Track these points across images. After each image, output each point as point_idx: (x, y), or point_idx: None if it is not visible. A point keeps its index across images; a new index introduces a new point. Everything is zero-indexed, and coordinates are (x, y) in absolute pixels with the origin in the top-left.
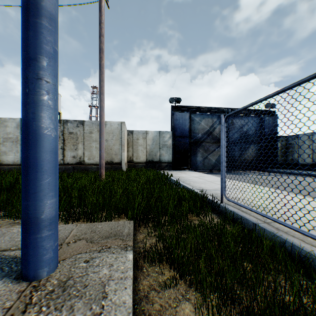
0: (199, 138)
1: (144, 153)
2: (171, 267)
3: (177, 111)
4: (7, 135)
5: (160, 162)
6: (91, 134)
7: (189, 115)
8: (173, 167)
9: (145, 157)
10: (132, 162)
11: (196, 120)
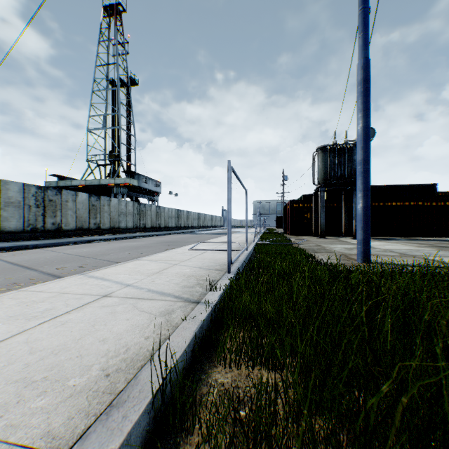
0: None
1: None
2: None
3: None
4: None
5: None
6: None
7: None
8: None
9: None
10: None
11: None
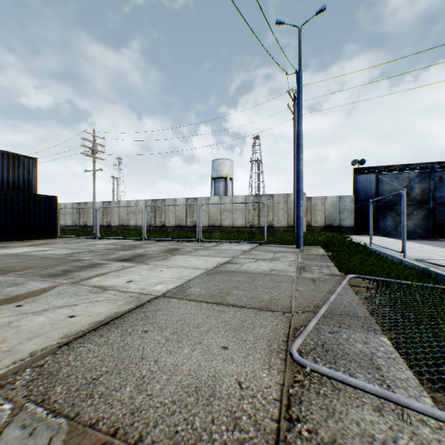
0: (389, 200)
1: (323, 218)
2: (334, 253)
3: (361, 173)
4: (224, 207)
5: (339, 226)
6: (278, 204)
7: (375, 177)
8: (355, 232)
9: (324, 222)
10: (310, 226)
11: (384, 181)
